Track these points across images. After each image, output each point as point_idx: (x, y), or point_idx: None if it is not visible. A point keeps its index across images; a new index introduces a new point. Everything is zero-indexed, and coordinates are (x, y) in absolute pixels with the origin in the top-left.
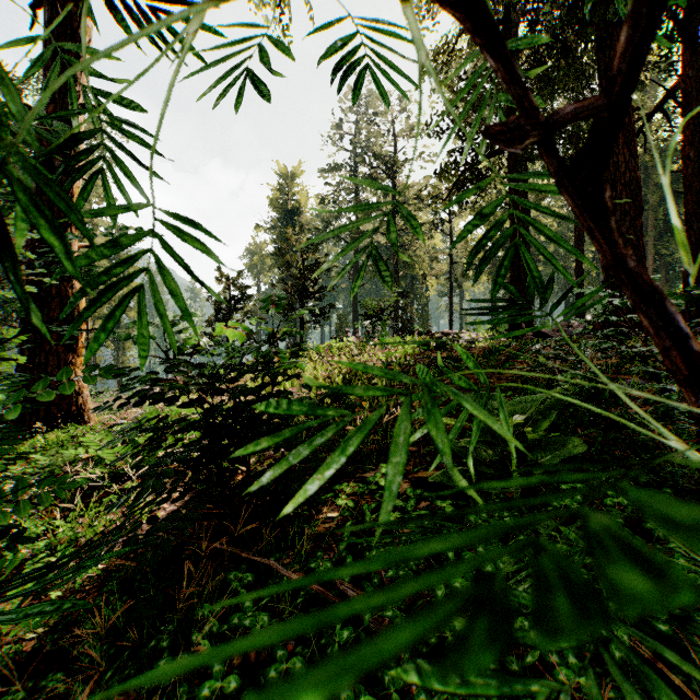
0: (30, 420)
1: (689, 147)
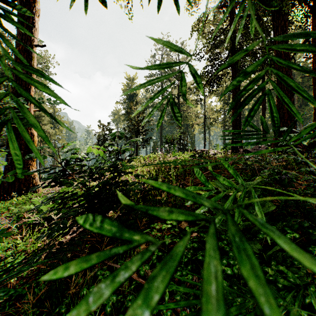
0: (11, 190)
1: (315, 64)
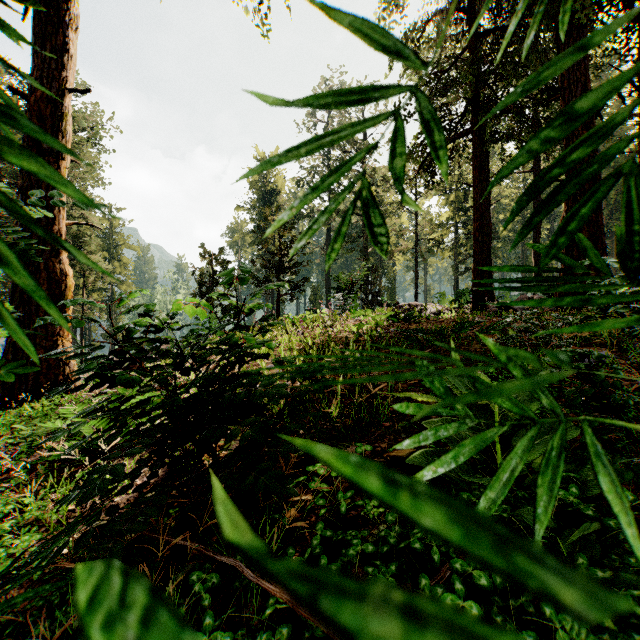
0: (19, 389)
1: None
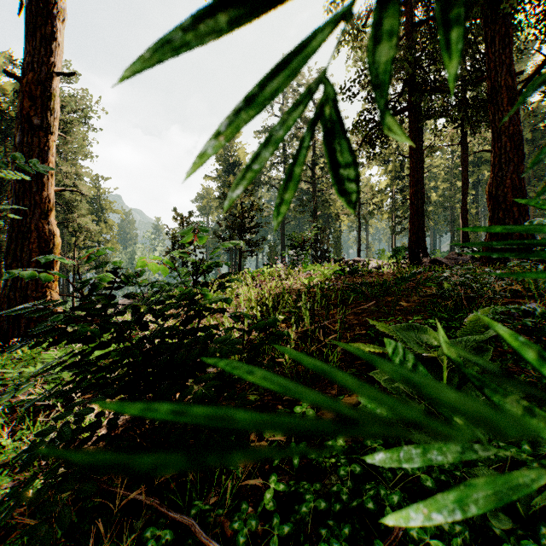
0: (12, 334)
1: None
